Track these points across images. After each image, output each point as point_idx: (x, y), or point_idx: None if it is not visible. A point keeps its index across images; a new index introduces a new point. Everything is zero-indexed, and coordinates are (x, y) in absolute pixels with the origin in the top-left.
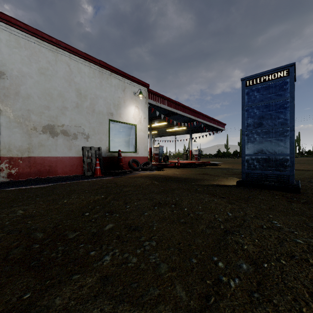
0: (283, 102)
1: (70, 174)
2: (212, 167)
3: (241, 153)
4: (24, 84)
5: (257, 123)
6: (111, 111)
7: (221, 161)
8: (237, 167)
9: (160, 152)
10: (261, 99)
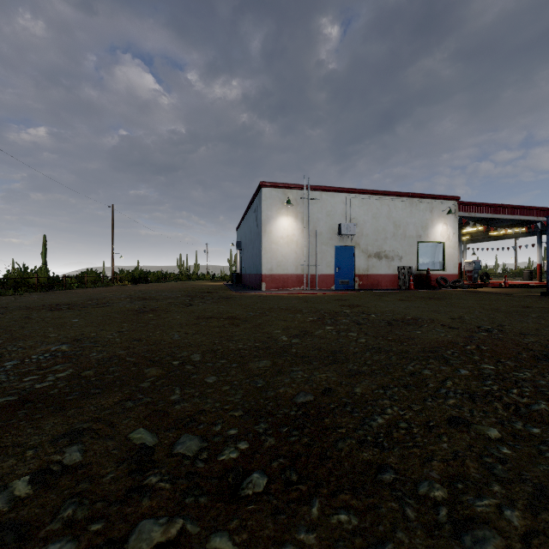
0: None
1: (389, 288)
2: None
3: None
4: (365, 228)
5: None
6: (419, 234)
7: None
8: None
9: (475, 268)
10: None
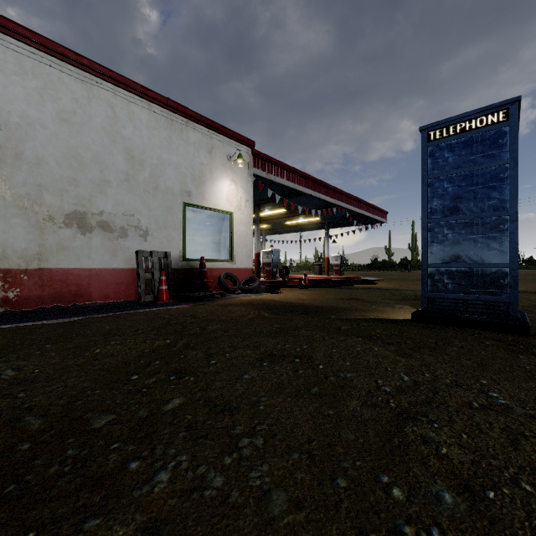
0: (498, 169)
1: (115, 300)
2: (364, 286)
3: (414, 263)
4: (32, 140)
5: (449, 208)
6: (188, 189)
7: (380, 276)
8: (408, 286)
9: (274, 260)
10: (457, 164)
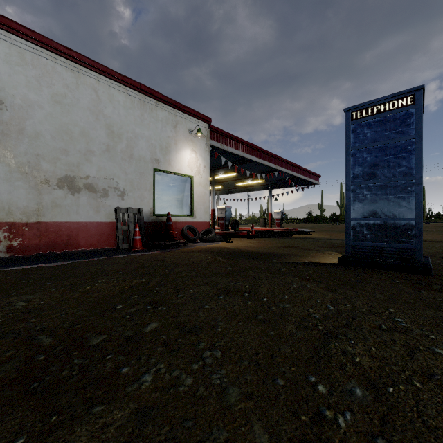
0: (407, 143)
1: (98, 247)
2: (300, 236)
3: (341, 217)
4: (31, 118)
5: (368, 174)
6: (157, 157)
7: (314, 228)
8: (337, 236)
9: (227, 215)
10: (374, 139)
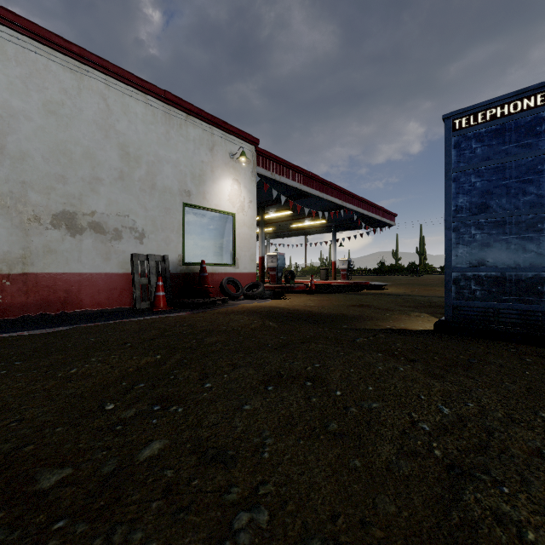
0: (536, 160)
1: (108, 307)
2: (373, 291)
3: (422, 267)
4: (15, 133)
5: (477, 206)
6: (188, 188)
7: (389, 280)
8: (420, 291)
9: (279, 264)
10: (487, 156)
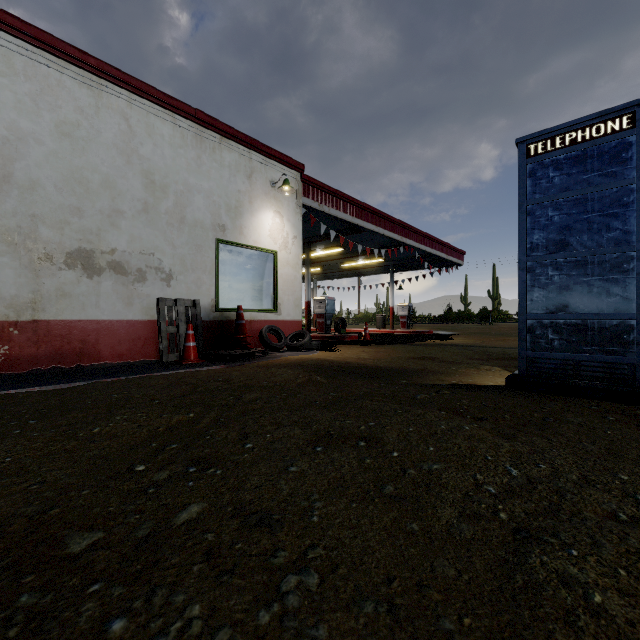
0: (621, 191)
1: (130, 360)
2: (438, 342)
3: (495, 314)
4: (24, 158)
5: (555, 243)
6: (222, 222)
7: (456, 329)
8: (492, 342)
9: (328, 311)
10: (566, 186)
